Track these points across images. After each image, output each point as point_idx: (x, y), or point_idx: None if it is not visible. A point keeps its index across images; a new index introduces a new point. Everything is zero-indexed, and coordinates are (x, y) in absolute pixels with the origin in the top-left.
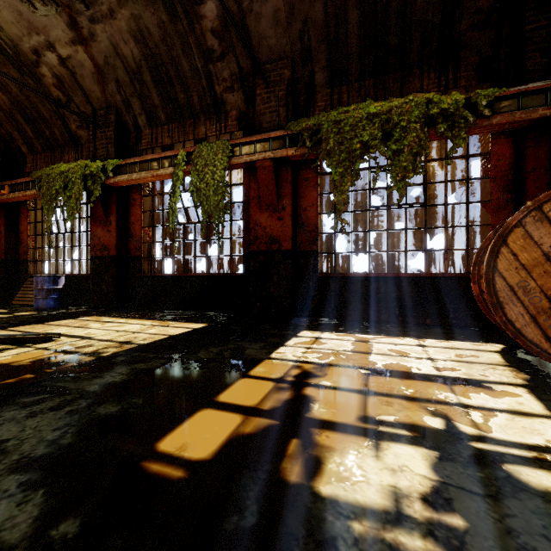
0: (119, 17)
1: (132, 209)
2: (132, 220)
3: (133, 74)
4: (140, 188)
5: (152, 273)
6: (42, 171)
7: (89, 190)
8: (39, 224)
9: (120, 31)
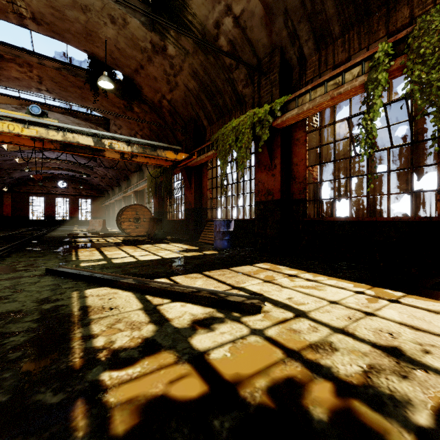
0: None
1: (294, 150)
2: (294, 162)
3: None
4: (304, 125)
5: (319, 217)
6: (218, 133)
7: (256, 138)
8: (213, 180)
9: None
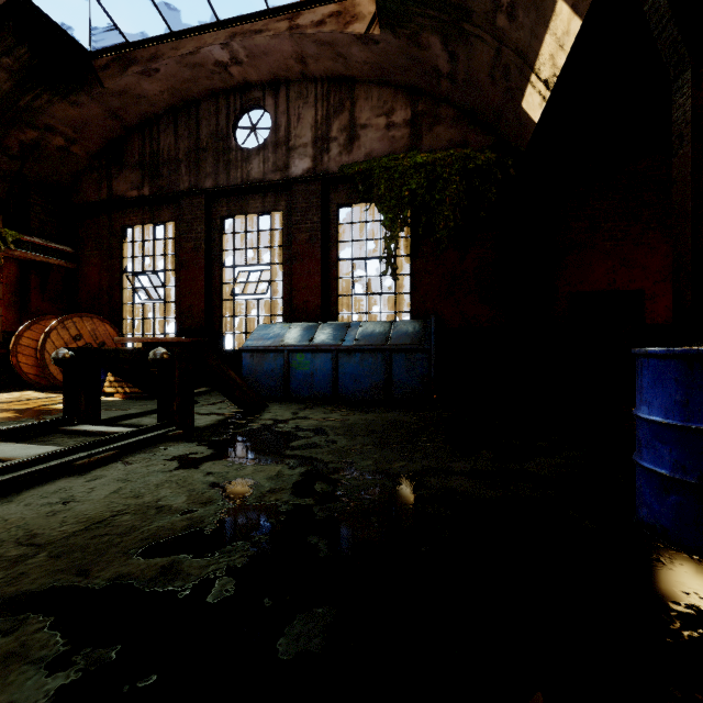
0: None
1: None
2: None
3: None
4: None
5: None
6: None
7: None
8: None
9: None
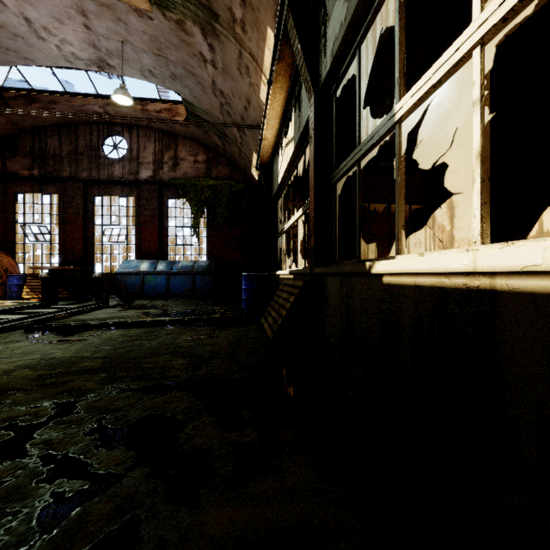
0: None
1: None
2: None
3: None
4: None
5: None
6: None
7: None
8: None
9: None
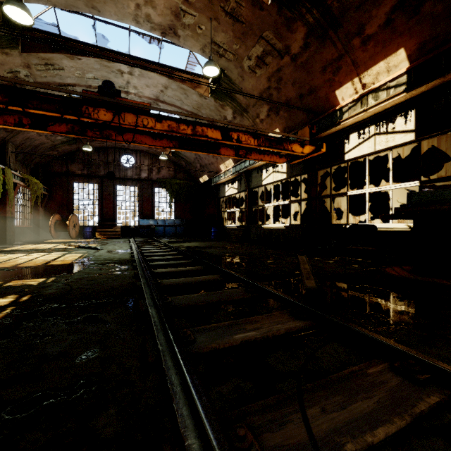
0: None
1: None
2: None
3: None
4: None
5: None
6: None
7: None
8: None
9: None
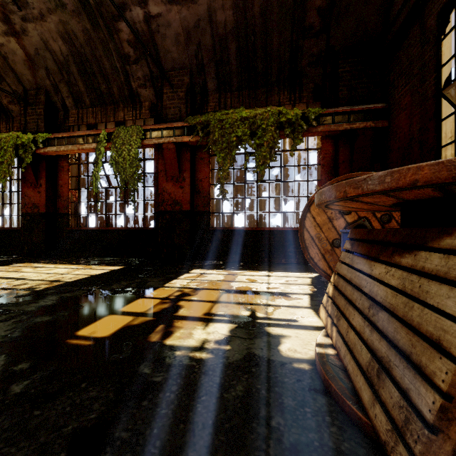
0: (48, 20)
1: (60, 174)
2: (60, 183)
3: (61, 65)
4: (68, 158)
5: (78, 227)
6: None
7: (20, 157)
8: None
9: (49, 31)
